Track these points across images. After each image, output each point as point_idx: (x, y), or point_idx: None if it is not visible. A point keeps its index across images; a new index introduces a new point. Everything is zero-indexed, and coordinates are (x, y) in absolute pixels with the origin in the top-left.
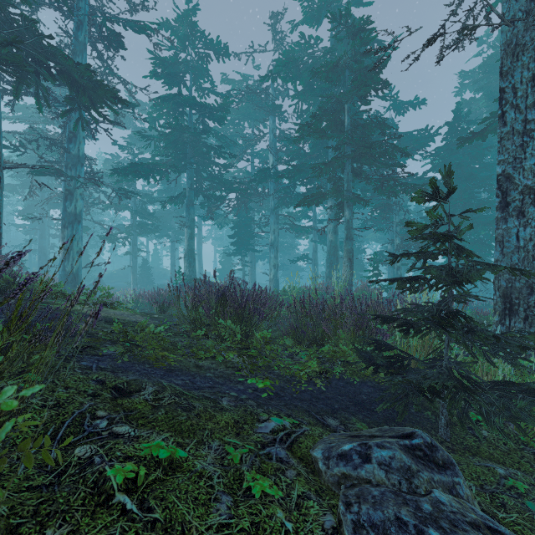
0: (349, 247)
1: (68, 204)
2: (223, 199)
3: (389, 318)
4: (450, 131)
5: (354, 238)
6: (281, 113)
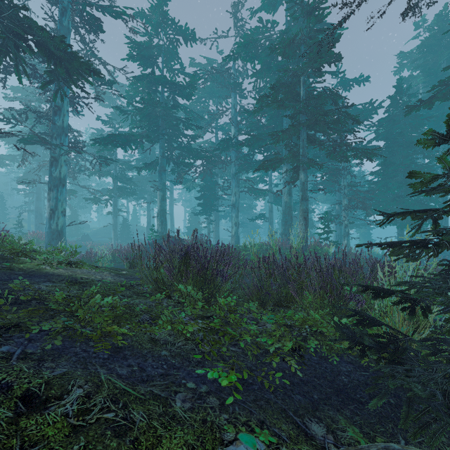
0: (304, 207)
1: (54, 169)
2: (191, 165)
3: (383, 291)
4: (392, 104)
5: None
6: (241, 90)
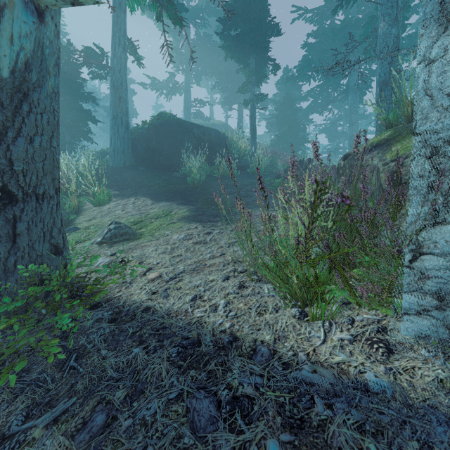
0: None
1: None
2: None
3: None
4: None
5: None
6: None
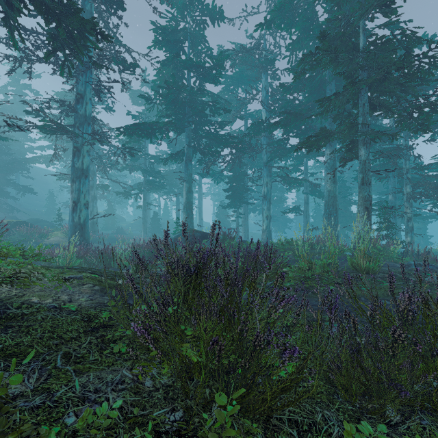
0: (365, 194)
1: (76, 160)
2: (218, 154)
3: None
4: None
5: (345, 190)
6: (273, 71)
